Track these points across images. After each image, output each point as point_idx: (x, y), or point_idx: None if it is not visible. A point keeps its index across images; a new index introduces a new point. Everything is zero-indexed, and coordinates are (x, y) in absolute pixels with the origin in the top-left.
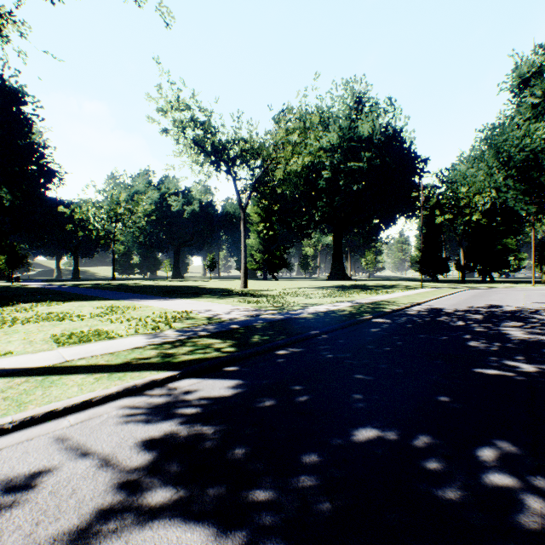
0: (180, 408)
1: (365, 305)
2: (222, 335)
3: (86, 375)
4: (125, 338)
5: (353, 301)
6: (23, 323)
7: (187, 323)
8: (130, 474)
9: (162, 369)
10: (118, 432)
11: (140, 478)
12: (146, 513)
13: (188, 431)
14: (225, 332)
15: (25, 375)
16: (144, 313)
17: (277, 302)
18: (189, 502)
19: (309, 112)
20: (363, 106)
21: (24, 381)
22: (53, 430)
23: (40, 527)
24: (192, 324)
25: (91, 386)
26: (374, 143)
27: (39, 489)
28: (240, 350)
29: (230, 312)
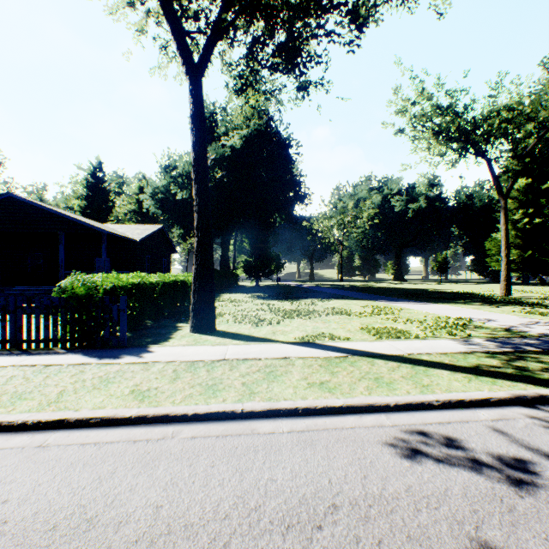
0: None
1: None
2: None
3: (447, 371)
4: (434, 340)
5: None
6: (325, 314)
7: (481, 332)
8: None
9: (534, 383)
10: None
11: None
12: None
13: None
14: None
15: (391, 360)
16: (414, 316)
17: None
18: None
19: None
20: None
21: (397, 365)
22: (477, 419)
23: None
24: (490, 334)
25: (469, 384)
26: None
27: (544, 478)
28: None
29: (528, 325)
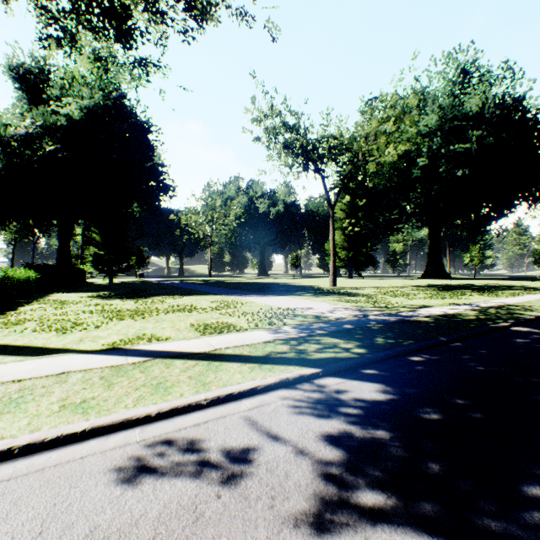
0: (340, 407)
1: (491, 309)
2: (341, 334)
3: (239, 363)
4: (251, 331)
5: (471, 303)
6: (165, 313)
7: (297, 320)
8: (329, 468)
9: (302, 364)
10: (294, 422)
11: (341, 473)
12: (367, 512)
13: (362, 433)
14: (342, 332)
15: (193, 359)
16: (252, 309)
17: (377, 302)
18: (408, 512)
19: (400, 97)
20: (470, 77)
21: (195, 364)
22: (237, 411)
23: (276, 502)
24: (302, 321)
25: (249, 374)
26: (485, 118)
27: (255, 464)
28: (370, 352)
29: (333, 311)
